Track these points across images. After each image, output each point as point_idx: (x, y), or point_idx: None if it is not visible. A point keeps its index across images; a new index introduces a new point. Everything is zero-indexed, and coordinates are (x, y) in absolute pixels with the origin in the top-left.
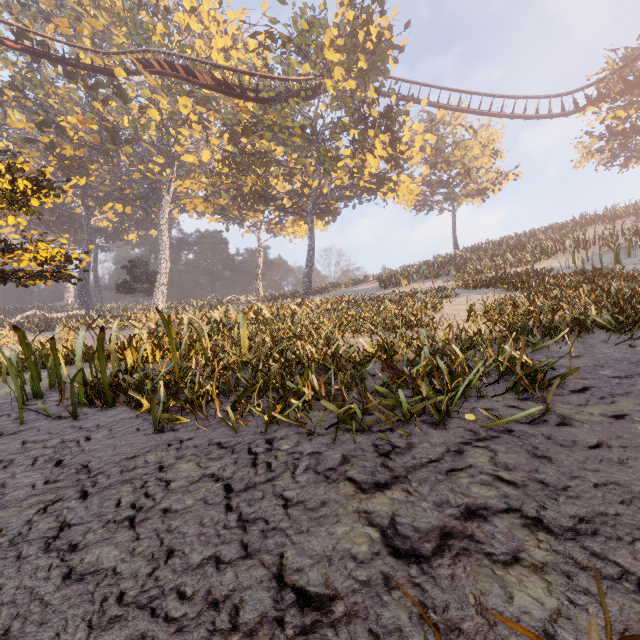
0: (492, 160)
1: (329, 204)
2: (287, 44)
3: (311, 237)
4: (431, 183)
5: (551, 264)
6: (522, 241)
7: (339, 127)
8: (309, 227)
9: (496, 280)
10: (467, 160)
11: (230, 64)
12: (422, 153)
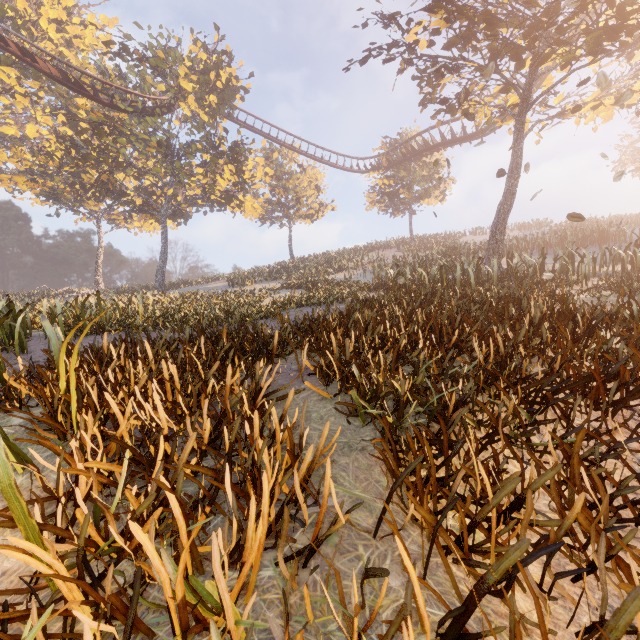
0: (317, 193)
1: (181, 207)
2: (143, 63)
3: (165, 237)
4: (272, 203)
5: (341, 276)
6: (332, 258)
7: (193, 149)
8: (163, 228)
9: (304, 284)
10: (298, 190)
11: (63, 35)
12: (265, 177)
